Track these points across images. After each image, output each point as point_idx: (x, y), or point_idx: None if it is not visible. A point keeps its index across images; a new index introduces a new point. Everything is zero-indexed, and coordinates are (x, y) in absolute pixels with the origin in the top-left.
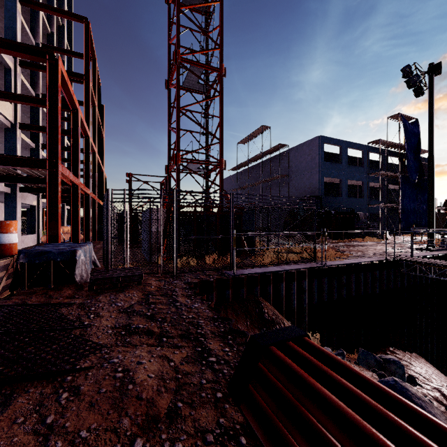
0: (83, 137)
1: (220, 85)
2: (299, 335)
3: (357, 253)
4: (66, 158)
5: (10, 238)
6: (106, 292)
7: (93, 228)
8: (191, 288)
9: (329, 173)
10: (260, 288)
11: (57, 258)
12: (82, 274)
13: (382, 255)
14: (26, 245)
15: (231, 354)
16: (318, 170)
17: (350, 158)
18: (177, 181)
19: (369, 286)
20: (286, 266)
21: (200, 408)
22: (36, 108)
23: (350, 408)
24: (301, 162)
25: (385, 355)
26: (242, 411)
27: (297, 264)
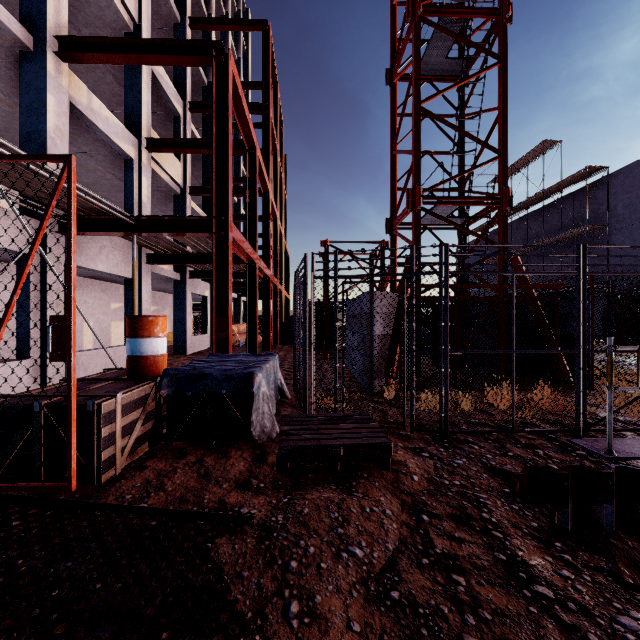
0: (262, 195)
1: (500, 41)
2: None
3: None
4: (241, 232)
5: (155, 346)
6: (312, 478)
7: (274, 327)
8: (522, 499)
9: None
10: None
11: (221, 389)
12: (262, 421)
13: None
14: (197, 349)
15: None
16: None
17: None
18: (414, 240)
19: None
20: None
21: None
22: (208, 168)
23: None
24: None
25: None
26: None
27: None
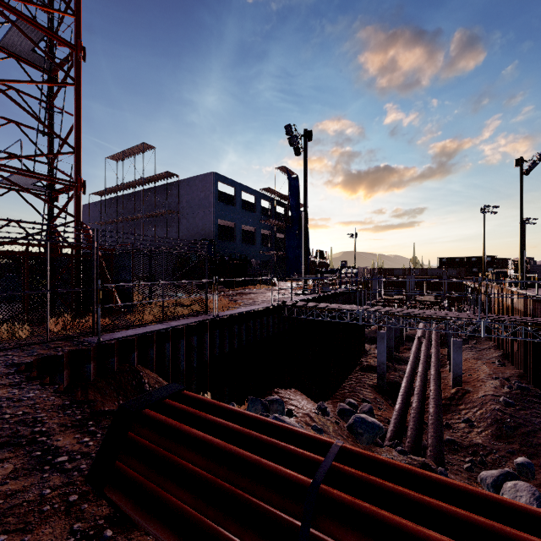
0: None
1: (76, 70)
2: (177, 390)
3: (249, 301)
4: None
5: None
6: None
7: None
8: (19, 372)
9: (223, 215)
10: (138, 353)
11: None
12: None
13: (270, 301)
14: None
15: (93, 443)
16: (213, 210)
17: (244, 202)
18: None
19: (258, 333)
20: (173, 322)
21: (41, 527)
22: None
23: (218, 439)
24: (193, 198)
25: (270, 397)
26: (107, 494)
27: (187, 318)
